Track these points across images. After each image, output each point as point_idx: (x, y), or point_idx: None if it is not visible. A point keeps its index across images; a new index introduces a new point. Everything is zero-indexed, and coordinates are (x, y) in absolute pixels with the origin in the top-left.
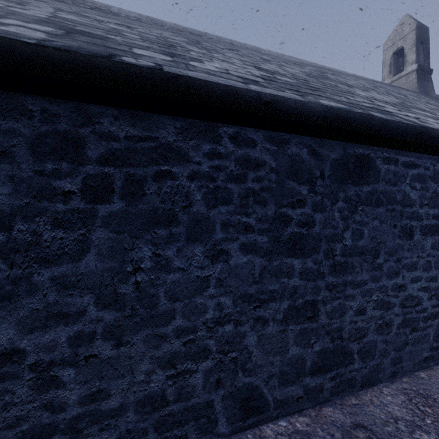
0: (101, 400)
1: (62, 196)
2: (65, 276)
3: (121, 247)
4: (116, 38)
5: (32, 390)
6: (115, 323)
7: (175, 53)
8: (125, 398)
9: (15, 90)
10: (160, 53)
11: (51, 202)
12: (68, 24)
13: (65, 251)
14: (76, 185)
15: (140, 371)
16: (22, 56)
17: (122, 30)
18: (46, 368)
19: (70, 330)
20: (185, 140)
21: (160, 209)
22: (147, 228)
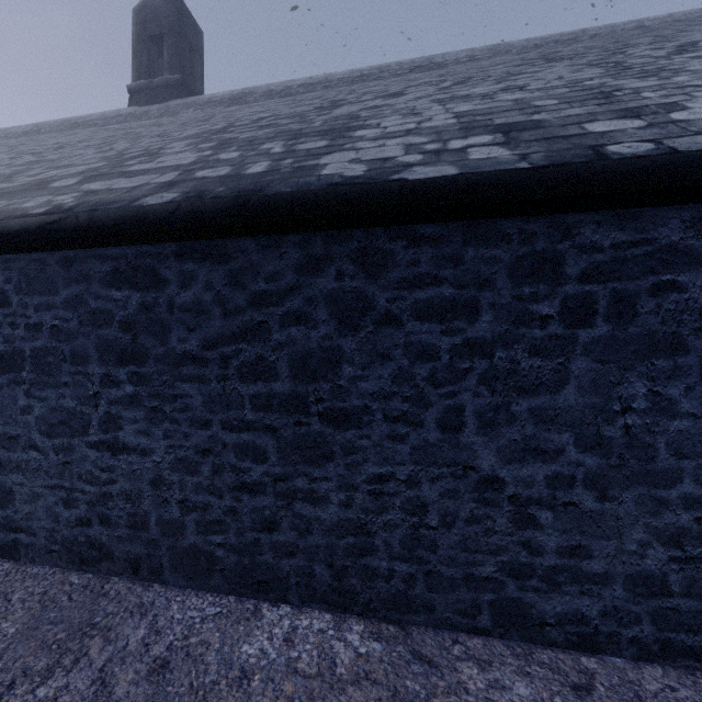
0: (581, 558)
1: (539, 321)
2: (542, 409)
3: (606, 380)
4: (545, 118)
5: (510, 523)
6: (598, 471)
7: (630, 107)
8: (610, 566)
9: (494, 217)
10: (616, 118)
11: (528, 328)
12: (482, 121)
13: (542, 381)
14: (553, 308)
15: (631, 539)
16: (522, 184)
17: (525, 99)
18: (524, 504)
19: (547, 469)
20: (698, 235)
21: (658, 333)
22: (640, 357)
